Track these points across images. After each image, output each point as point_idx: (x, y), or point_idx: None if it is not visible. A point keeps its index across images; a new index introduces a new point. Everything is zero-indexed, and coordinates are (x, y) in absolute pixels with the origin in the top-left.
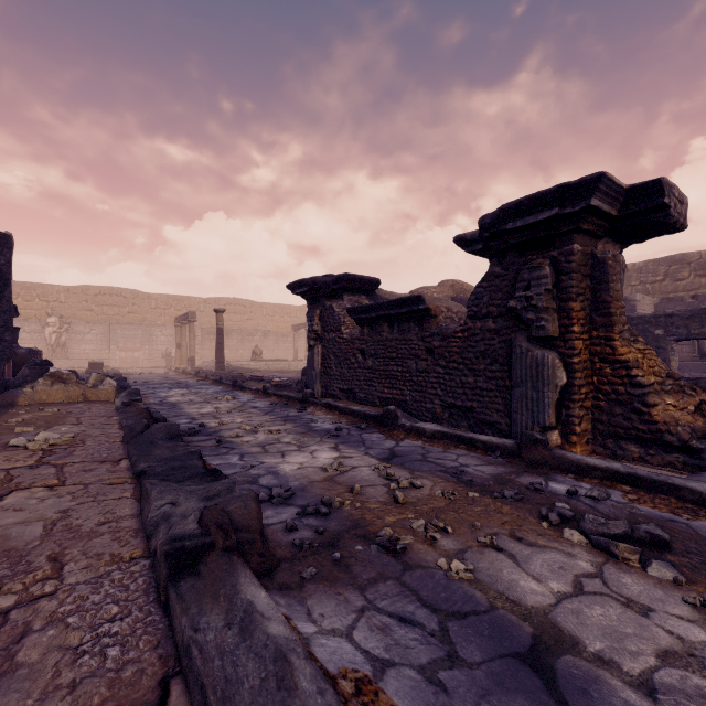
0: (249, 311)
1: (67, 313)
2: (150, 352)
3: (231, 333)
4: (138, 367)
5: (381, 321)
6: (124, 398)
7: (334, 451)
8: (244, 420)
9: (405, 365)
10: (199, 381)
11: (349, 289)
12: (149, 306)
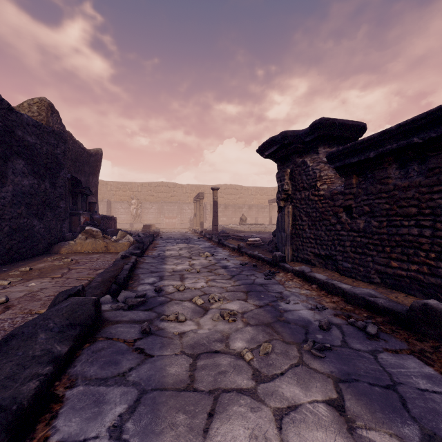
0: (240, 192)
1: (142, 198)
2: (182, 219)
3: (228, 207)
4: (174, 228)
5: (383, 163)
6: (127, 251)
7: (336, 431)
8: (205, 285)
9: (441, 226)
10: (199, 238)
11: (325, 140)
12: (182, 191)
